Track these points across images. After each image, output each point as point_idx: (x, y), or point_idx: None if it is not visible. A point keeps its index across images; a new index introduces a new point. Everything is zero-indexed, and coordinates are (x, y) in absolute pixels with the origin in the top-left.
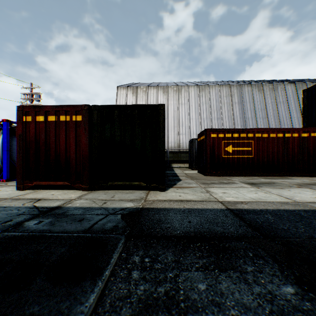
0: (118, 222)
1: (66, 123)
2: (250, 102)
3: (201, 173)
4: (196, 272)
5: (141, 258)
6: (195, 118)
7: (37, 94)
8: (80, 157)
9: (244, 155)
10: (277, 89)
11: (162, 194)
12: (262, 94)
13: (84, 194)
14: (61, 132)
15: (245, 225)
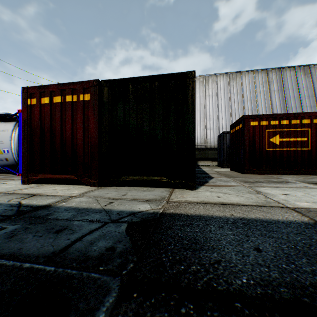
0: (118, 240)
1: (73, 104)
2: (293, 89)
3: (235, 170)
4: None
5: None
6: (225, 111)
7: None
8: (88, 145)
9: (296, 147)
10: None
11: (192, 193)
12: (309, 78)
13: (90, 191)
14: (67, 115)
15: None
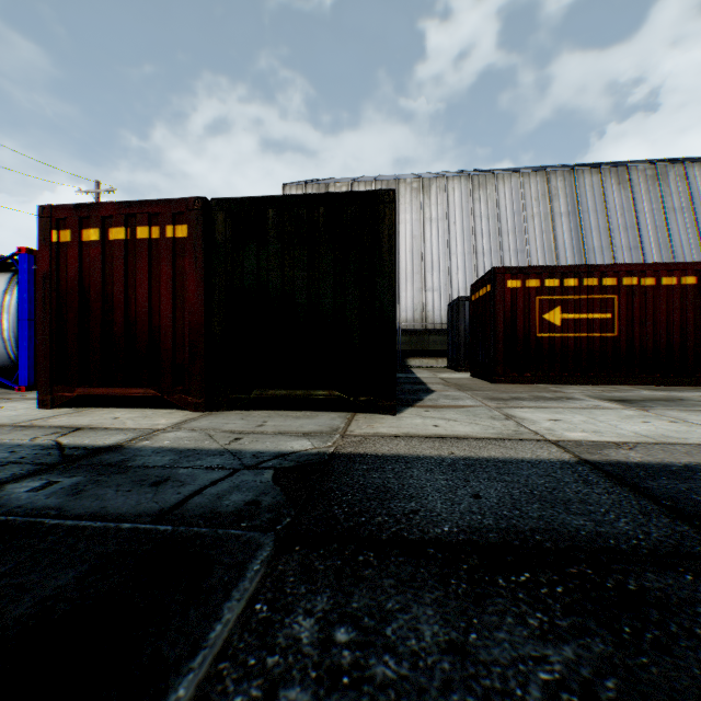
0: (263, 492)
1: (152, 244)
2: (596, 211)
3: (481, 377)
4: None
5: (321, 627)
6: (463, 253)
7: None
8: (184, 328)
9: (593, 331)
10: (667, 178)
11: (389, 421)
12: (627, 191)
13: (190, 419)
14: (139, 266)
15: (661, 513)
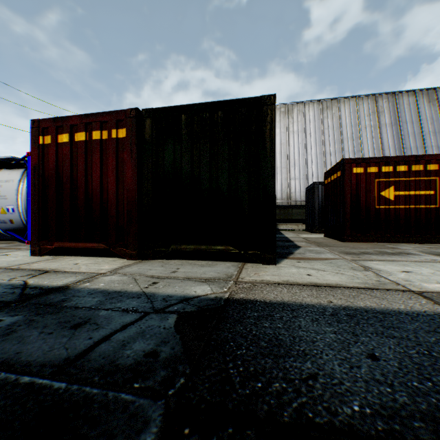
0: (163, 341)
1: (102, 143)
2: (412, 122)
3: (331, 237)
4: None
5: None
6: (316, 153)
7: None
8: (124, 201)
9: (419, 204)
10: None
11: (270, 269)
12: (435, 107)
13: (125, 265)
14: (94, 158)
15: None
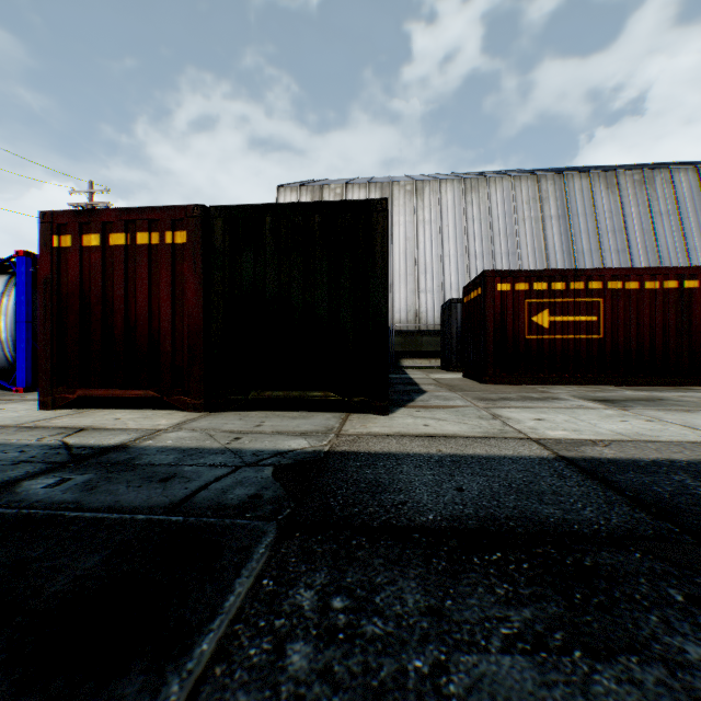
0: (264, 487)
1: (152, 249)
2: (586, 215)
3: (472, 378)
4: (506, 656)
5: (320, 597)
6: (456, 255)
7: (104, 206)
8: (184, 332)
9: (579, 333)
10: (653, 183)
11: (381, 420)
12: (616, 196)
13: (190, 420)
14: (139, 271)
15: (623, 503)
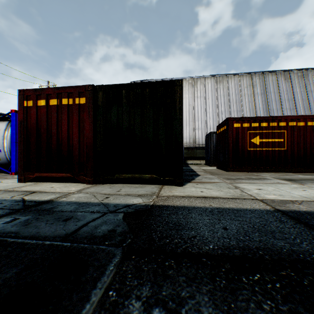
0: (117, 225)
1: (69, 106)
2: (274, 92)
3: (221, 169)
4: None
5: (145, 307)
6: (212, 112)
7: None
8: (84, 145)
9: (274, 147)
10: (307, 77)
11: (179, 189)
12: (289, 83)
13: (86, 188)
14: (63, 117)
15: None
